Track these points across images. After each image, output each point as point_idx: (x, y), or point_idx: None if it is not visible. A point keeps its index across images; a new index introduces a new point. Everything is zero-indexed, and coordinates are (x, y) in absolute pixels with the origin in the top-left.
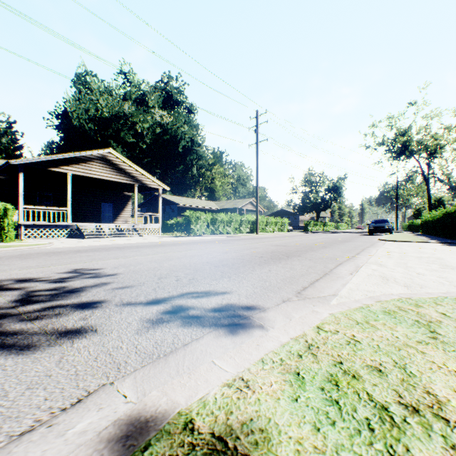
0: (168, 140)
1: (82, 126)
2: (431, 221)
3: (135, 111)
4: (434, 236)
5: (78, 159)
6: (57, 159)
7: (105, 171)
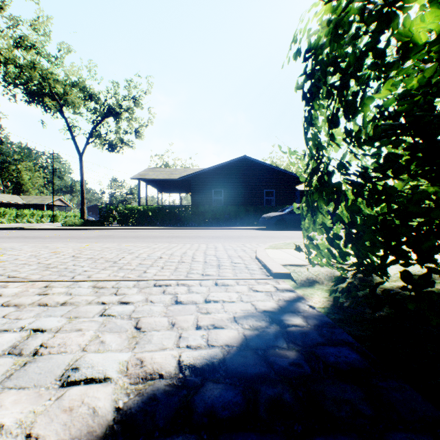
0: None
1: None
2: None
3: None
4: None
5: None
6: None
7: None
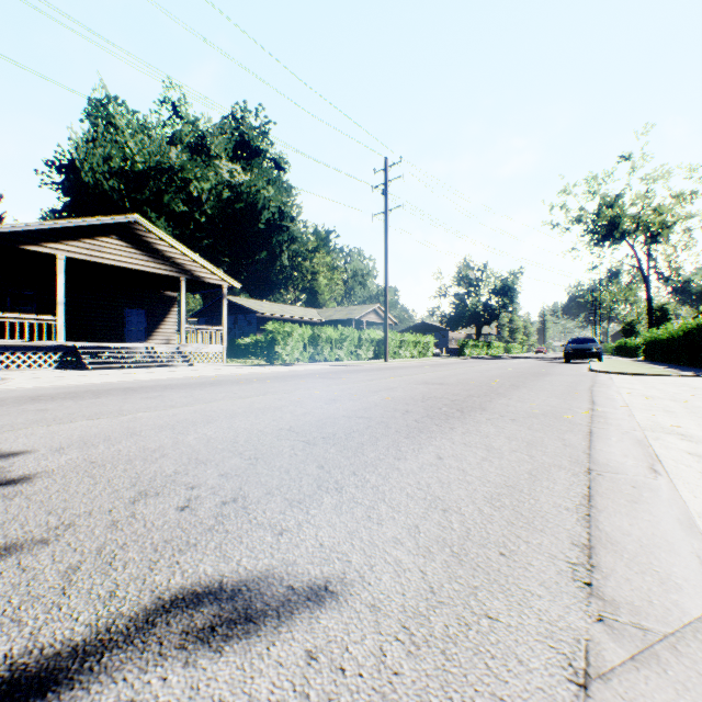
0: (242, 209)
1: (99, 184)
2: (665, 341)
3: (187, 162)
4: (672, 364)
5: (78, 231)
6: (37, 230)
7: (128, 253)
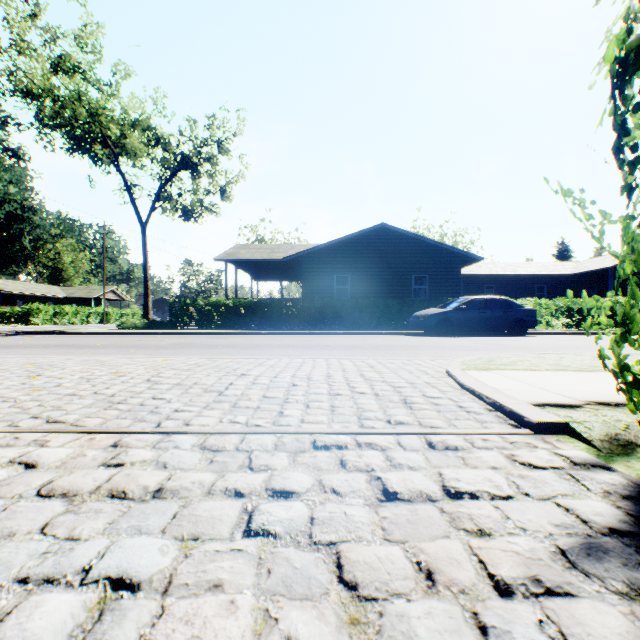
0: None
1: None
2: None
3: None
4: None
5: None
6: None
7: None
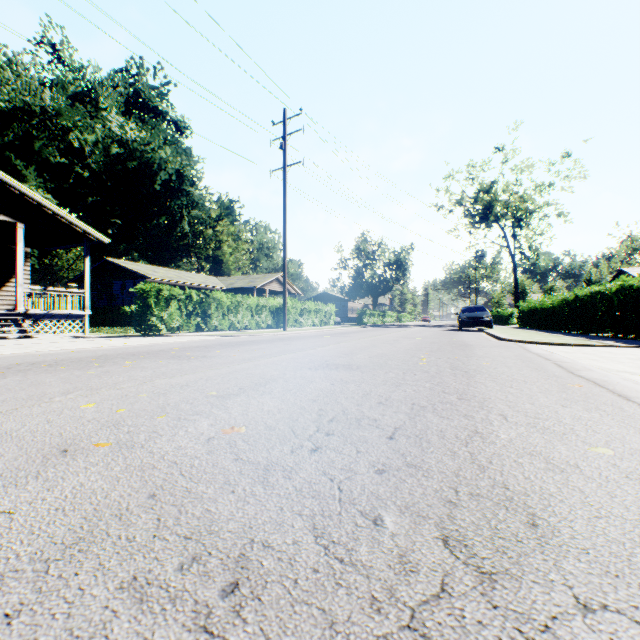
0: (136, 169)
1: None
2: (548, 309)
3: (64, 106)
4: (559, 331)
5: None
6: None
7: None
